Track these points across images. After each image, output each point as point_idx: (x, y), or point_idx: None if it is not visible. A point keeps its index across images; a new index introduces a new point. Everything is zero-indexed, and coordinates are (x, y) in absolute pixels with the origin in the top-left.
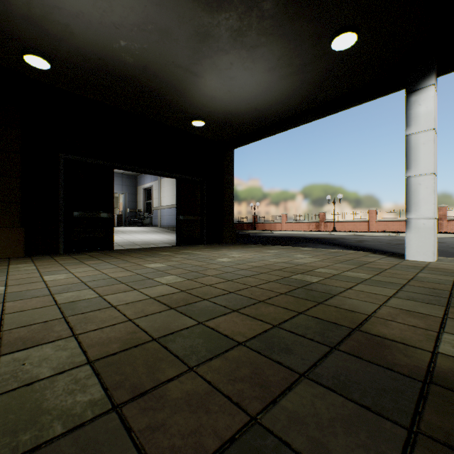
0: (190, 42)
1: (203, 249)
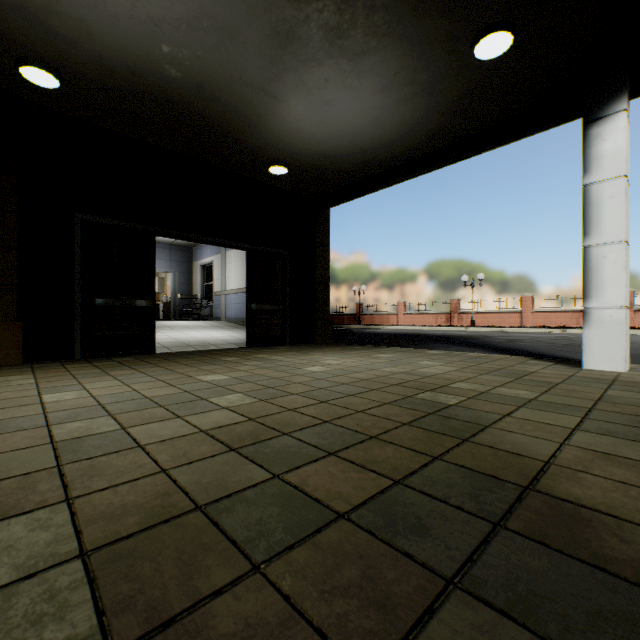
0: (265, 48)
1: (286, 352)
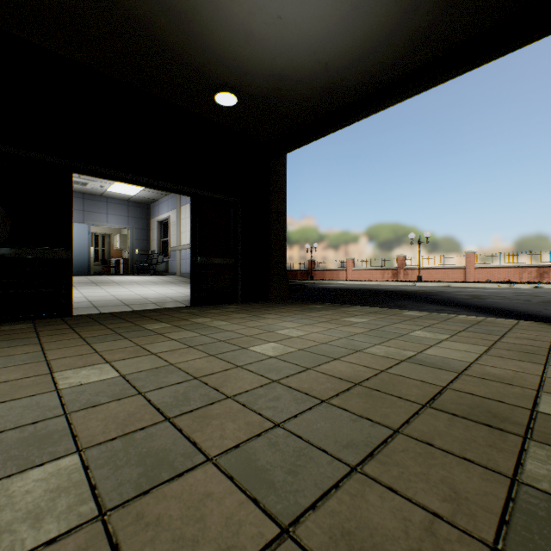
0: None
1: (234, 314)
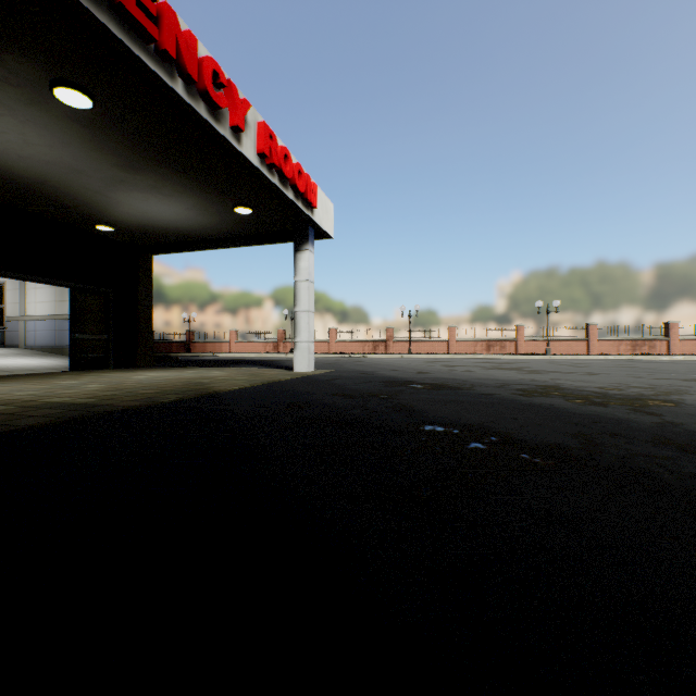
0: (105, 181)
1: (114, 372)
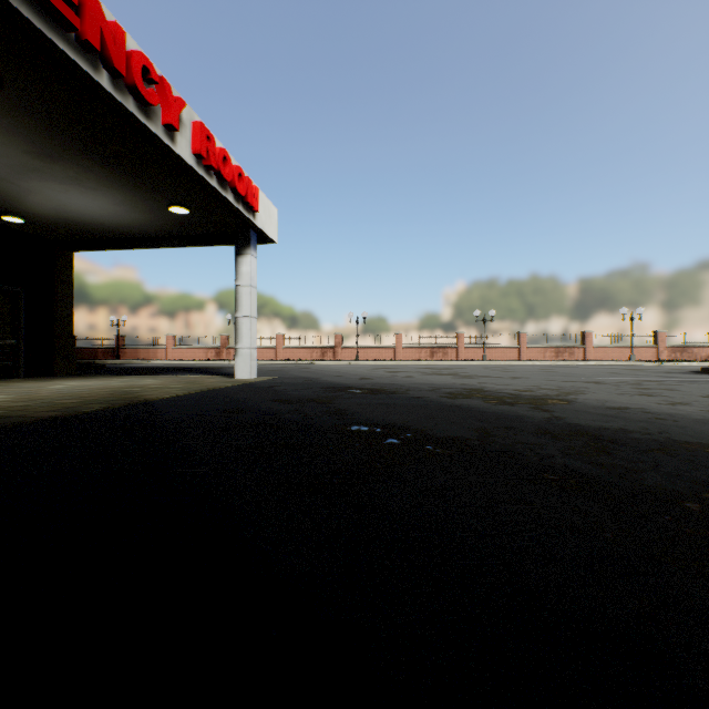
0: (14, 168)
1: (25, 381)
